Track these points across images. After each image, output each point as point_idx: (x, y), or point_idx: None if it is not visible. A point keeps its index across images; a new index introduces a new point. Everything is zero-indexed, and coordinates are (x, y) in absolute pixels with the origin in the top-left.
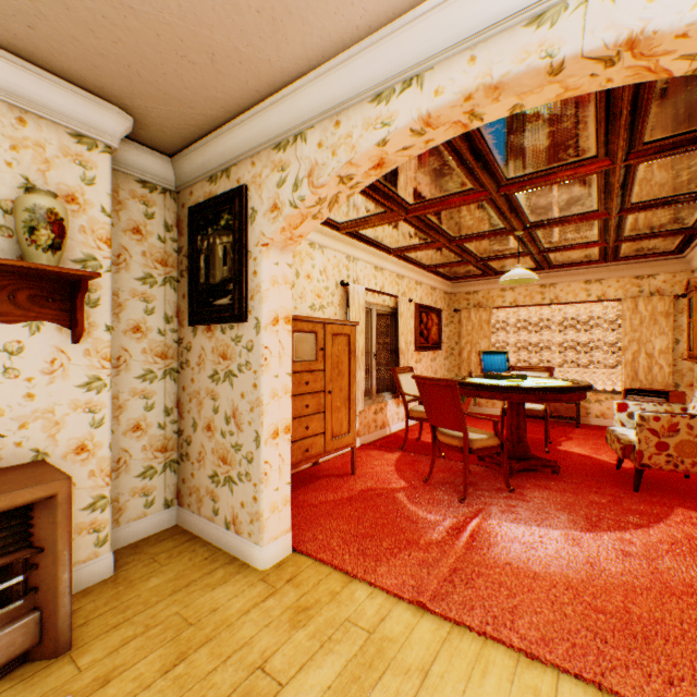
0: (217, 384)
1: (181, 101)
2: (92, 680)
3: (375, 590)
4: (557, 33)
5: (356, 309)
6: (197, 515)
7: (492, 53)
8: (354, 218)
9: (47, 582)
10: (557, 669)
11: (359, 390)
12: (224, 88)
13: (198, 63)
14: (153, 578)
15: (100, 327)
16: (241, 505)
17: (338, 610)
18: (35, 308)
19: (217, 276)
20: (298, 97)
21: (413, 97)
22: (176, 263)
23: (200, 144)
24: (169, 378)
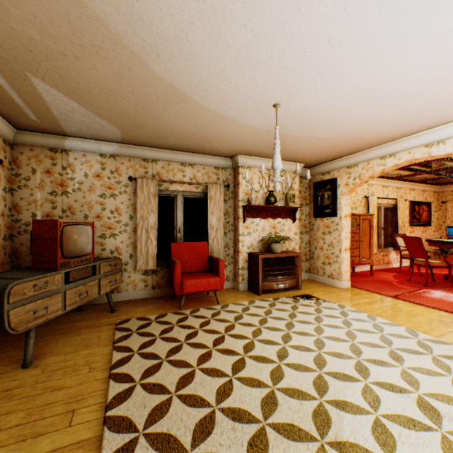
0: (324, 235)
1: (319, 160)
2: (309, 292)
3: (380, 295)
4: (431, 150)
5: (372, 207)
6: (316, 275)
7: (414, 152)
8: None
9: (297, 273)
10: (439, 310)
11: (373, 244)
12: (333, 157)
13: (328, 155)
14: (310, 285)
15: (296, 219)
16: (333, 270)
17: (368, 295)
18: (286, 215)
19: (324, 203)
20: (355, 156)
21: (392, 159)
22: (308, 198)
23: (320, 165)
24: (306, 234)
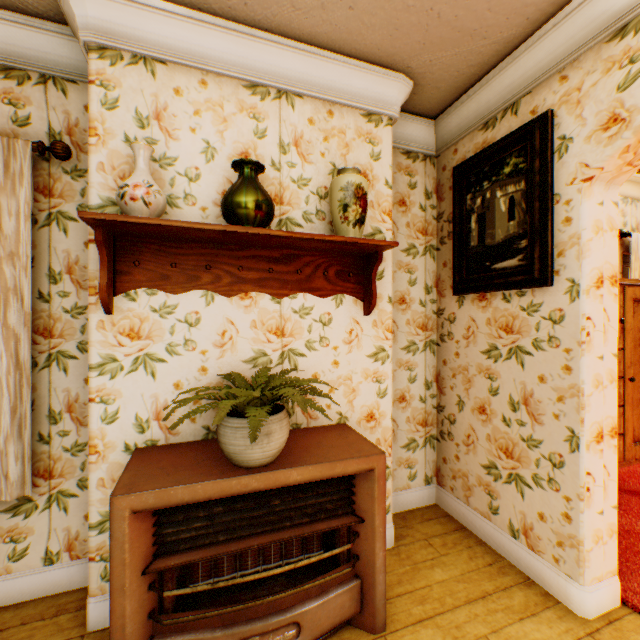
0: (494, 362)
1: (473, 34)
2: None
3: None
4: None
5: (639, 267)
6: (463, 503)
7: None
8: None
9: (365, 553)
10: None
11: None
12: None
13: None
14: (436, 568)
15: (383, 298)
16: (537, 516)
17: None
18: (338, 283)
19: (495, 234)
20: None
21: None
22: (434, 230)
23: (477, 87)
24: (427, 350)
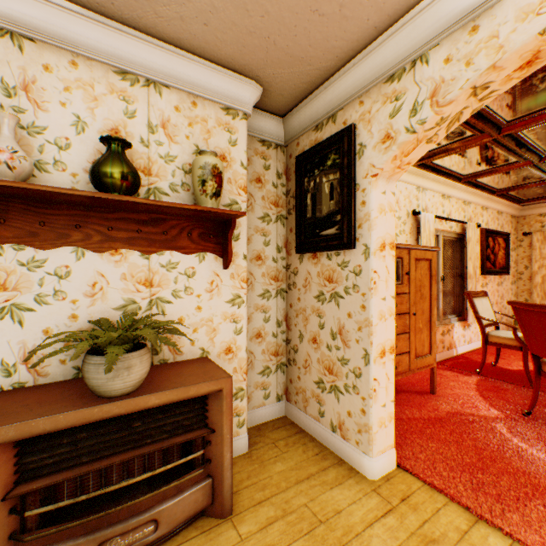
0: (322, 304)
1: (302, 60)
2: None
3: (513, 543)
4: None
5: (426, 236)
6: (303, 412)
7: None
8: (432, 148)
9: (216, 456)
10: None
11: None
12: (344, 34)
13: (326, 14)
14: (277, 463)
15: (239, 256)
16: (347, 414)
17: None
18: (201, 243)
19: (322, 210)
20: (422, 17)
21: None
22: (284, 203)
23: (309, 98)
24: (279, 296)
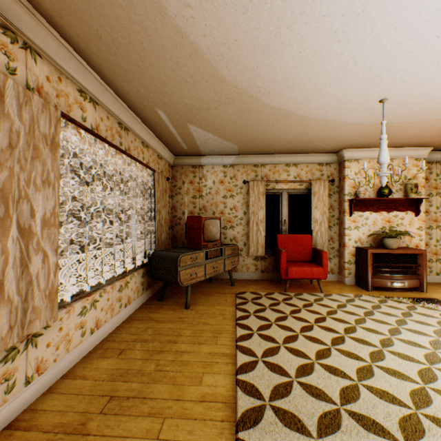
0: None
1: None
2: (438, 297)
3: None
4: None
5: None
6: None
7: None
8: None
9: (420, 273)
10: None
11: None
12: None
13: None
14: None
15: (421, 212)
16: None
17: None
18: (406, 208)
19: None
20: None
21: None
22: (439, 187)
23: None
24: (436, 229)
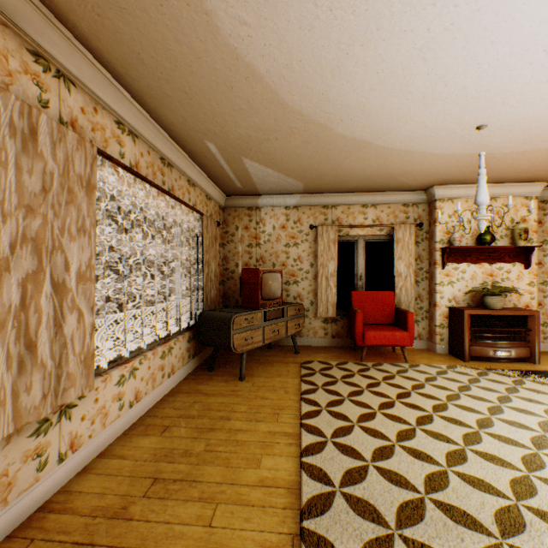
0: None
1: None
2: None
3: None
4: None
5: None
6: None
7: None
8: None
9: (530, 340)
10: None
11: None
12: None
13: None
14: None
15: (532, 263)
16: None
17: None
18: (513, 258)
19: None
20: None
21: None
22: None
23: None
24: None
